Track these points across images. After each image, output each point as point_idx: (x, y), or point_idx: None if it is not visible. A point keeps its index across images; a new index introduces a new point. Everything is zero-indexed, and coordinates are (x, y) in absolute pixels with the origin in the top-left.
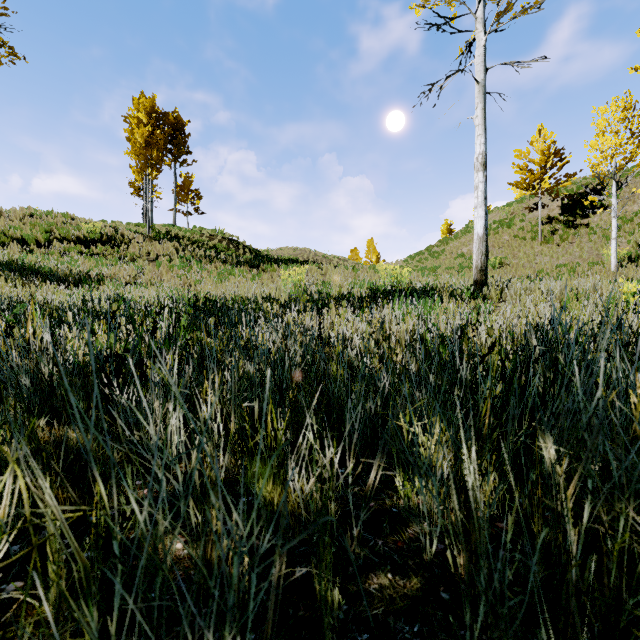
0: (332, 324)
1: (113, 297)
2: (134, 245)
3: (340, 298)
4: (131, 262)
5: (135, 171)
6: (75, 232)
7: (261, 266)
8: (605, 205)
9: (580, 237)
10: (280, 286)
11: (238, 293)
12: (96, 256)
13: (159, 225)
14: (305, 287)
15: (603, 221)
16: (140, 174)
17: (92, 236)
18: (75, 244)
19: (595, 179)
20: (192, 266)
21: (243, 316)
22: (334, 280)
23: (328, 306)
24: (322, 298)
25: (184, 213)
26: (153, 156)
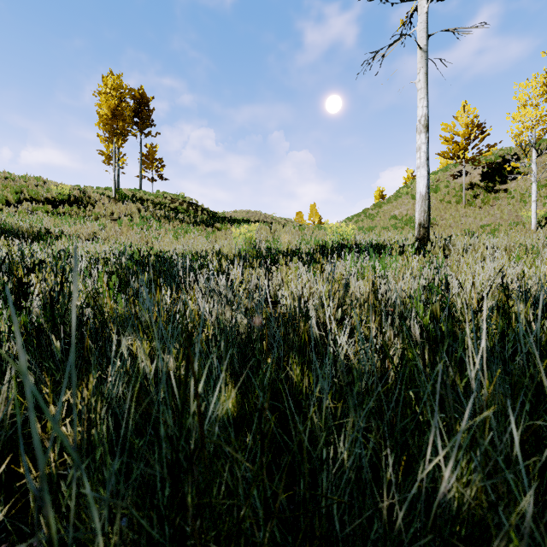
0: (282, 281)
1: (59, 252)
2: (99, 206)
3: (289, 254)
4: (94, 221)
5: (102, 140)
6: (45, 194)
7: (216, 225)
8: (521, 173)
9: (500, 201)
10: (232, 243)
11: (191, 249)
12: (61, 215)
13: (125, 189)
14: (255, 244)
15: (520, 187)
16: (110, 145)
17: (60, 197)
18: (44, 204)
19: (511, 150)
20: (152, 225)
21: (181, 273)
22: (283, 237)
23: (277, 262)
24: (271, 254)
25: (149, 179)
26: (119, 126)
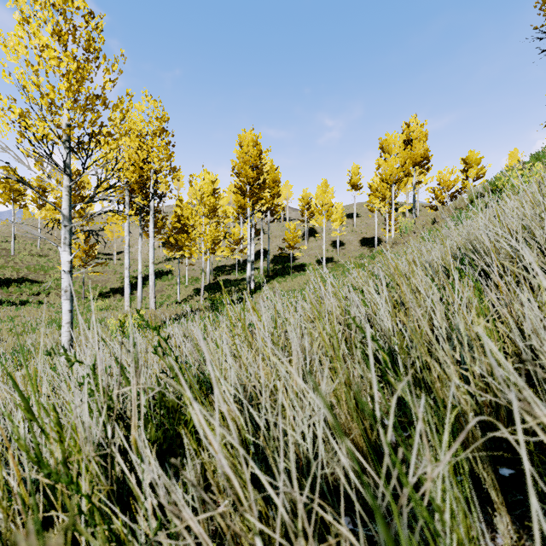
0: None
1: None
2: None
3: None
4: None
5: None
6: None
7: None
8: None
9: (58, 231)
10: None
11: None
12: None
13: None
14: None
15: None
16: None
17: None
18: None
19: None
20: None
21: None
22: None
23: None
24: None
25: None
26: None
